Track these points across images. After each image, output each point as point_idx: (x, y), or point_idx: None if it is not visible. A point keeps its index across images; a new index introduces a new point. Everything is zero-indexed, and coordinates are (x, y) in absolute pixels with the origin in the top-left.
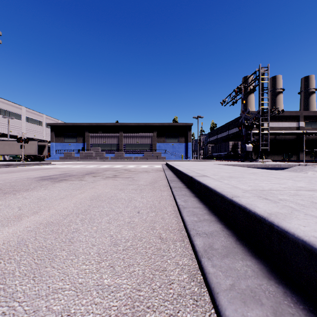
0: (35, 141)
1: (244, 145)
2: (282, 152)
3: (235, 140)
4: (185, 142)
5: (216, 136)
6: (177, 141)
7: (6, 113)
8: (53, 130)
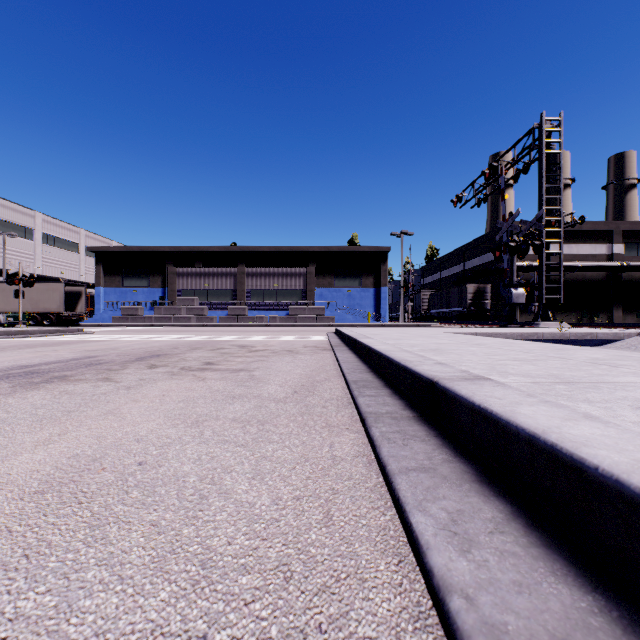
0: (59, 284)
1: (508, 292)
2: (577, 308)
3: (479, 283)
4: (375, 286)
5: (438, 275)
6: (357, 285)
7: (1, 226)
8: (101, 261)
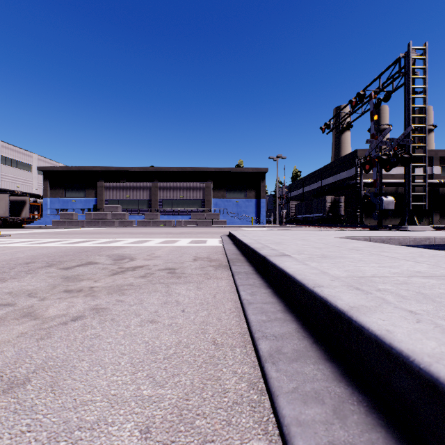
0: (5, 194)
1: (379, 199)
2: None
3: (333, 195)
4: (256, 198)
5: (301, 190)
6: (243, 197)
7: None
8: (47, 178)
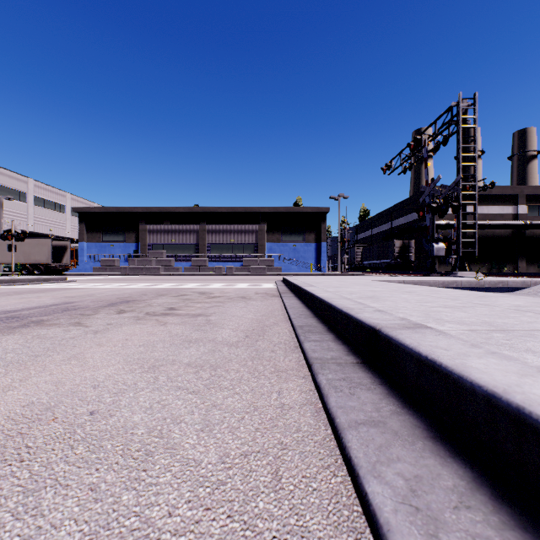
0: (48, 240)
1: (431, 246)
2: (487, 259)
3: (404, 239)
4: (316, 241)
5: (369, 232)
6: (301, 240)
7: None
8: (84, 220)
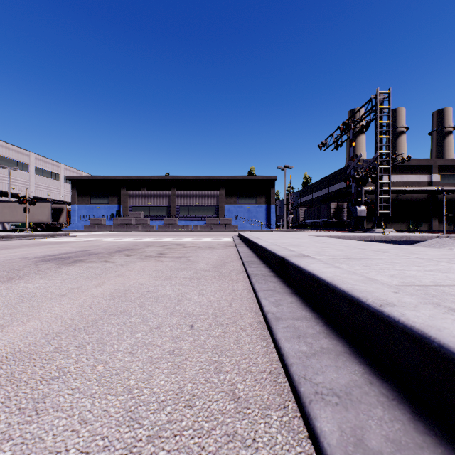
0: (48, 203)
1: (355, 208)
2: (406, 219)
3: (339, 201)
4: (266, 204)
5: (310, 196)
6: (254, 203)
7: (7, 162)
8: (75, 186)
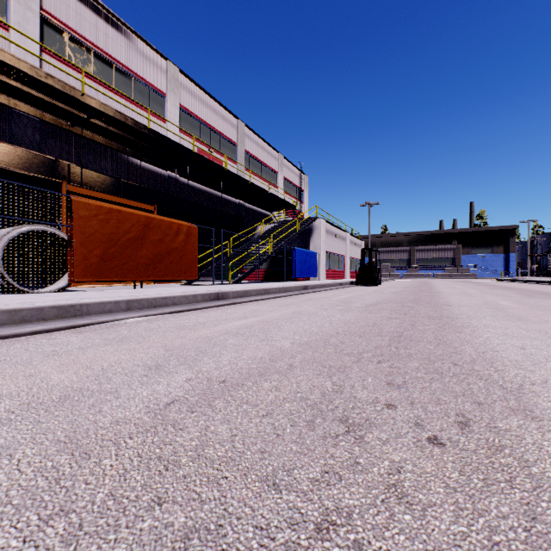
0: None
1: None
2: None
3: None
4: (504, 252)
5: None
6: (489, 252)
7: None
8: None
